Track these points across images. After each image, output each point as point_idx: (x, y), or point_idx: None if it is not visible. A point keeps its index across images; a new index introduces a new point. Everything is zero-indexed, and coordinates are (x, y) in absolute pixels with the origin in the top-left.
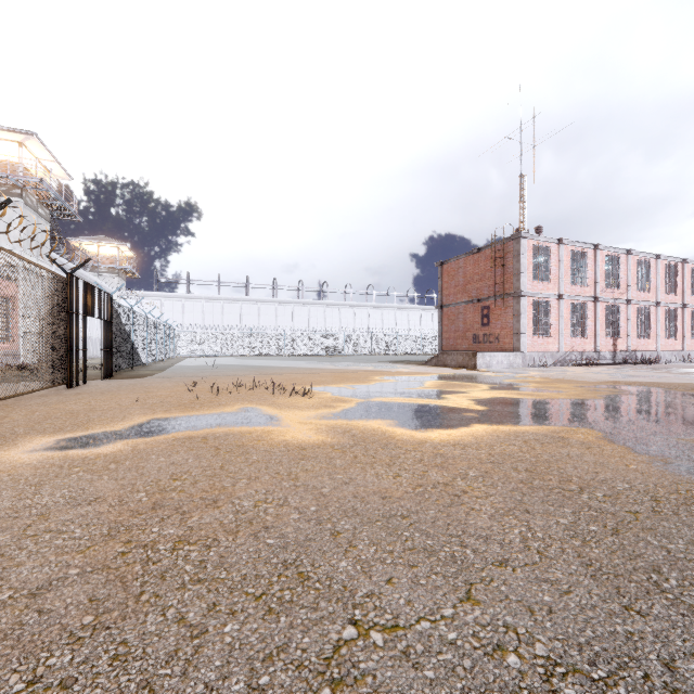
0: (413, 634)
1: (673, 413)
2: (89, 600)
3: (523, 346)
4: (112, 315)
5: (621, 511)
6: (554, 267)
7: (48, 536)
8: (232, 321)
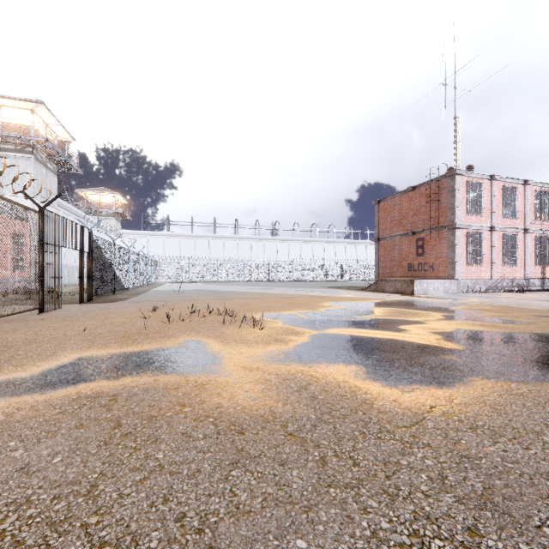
0: None
1: None
2: None
3: (457, 274)
4: (91, 246)
5: None
6: (486, 201)
7: None
8: (202, 254)
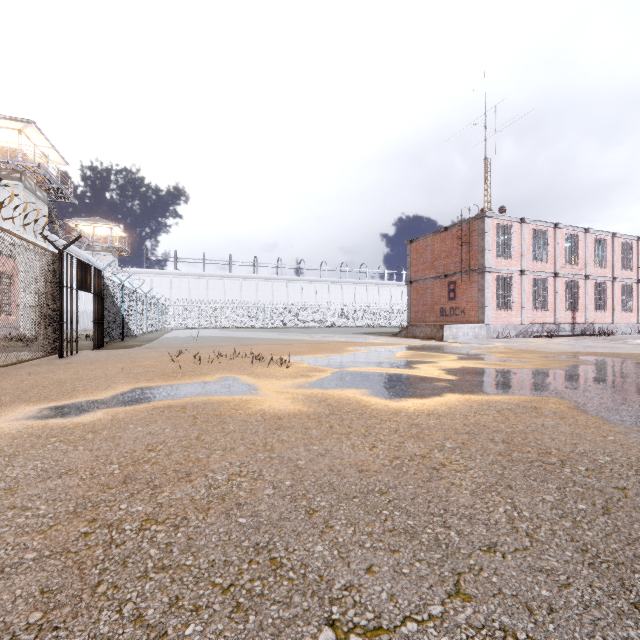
0: (399, 639)
1: (639, 383)
2: (40, 591)
3: (487, 319)
4: (102, 289)
5: (608, 487)
6: (517, 244)
7: (11, 513)
8: (216, 296)
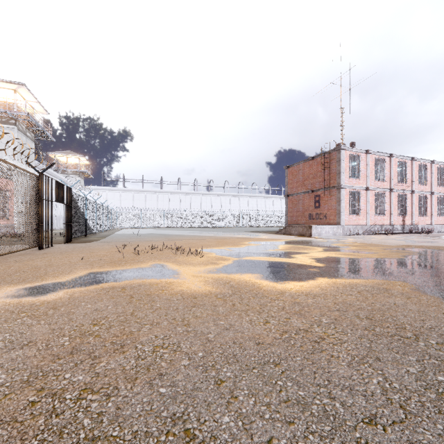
0: None
1: None
2: None
3: (342, 221)
4: (71, 200)
5: None
6: (363, 169)
7: None
8: (152, 205)
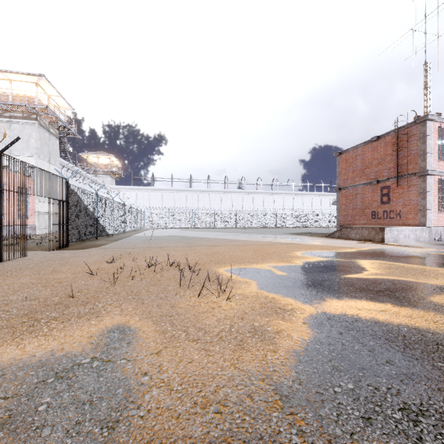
0: None
1: None
2: None
3: (429, 221)
4: (68, 195)
5: None
6: None
7: None
8: (180, 205)
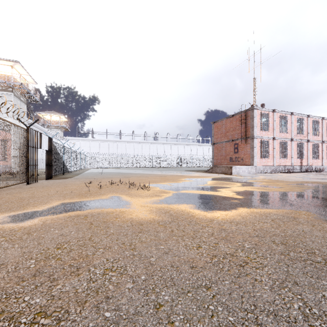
0: None
1: None
2: None
3: (255, 163)
4: (52, 147)
5: None
6: (271, 123)
7: None
8: (113, 151)
